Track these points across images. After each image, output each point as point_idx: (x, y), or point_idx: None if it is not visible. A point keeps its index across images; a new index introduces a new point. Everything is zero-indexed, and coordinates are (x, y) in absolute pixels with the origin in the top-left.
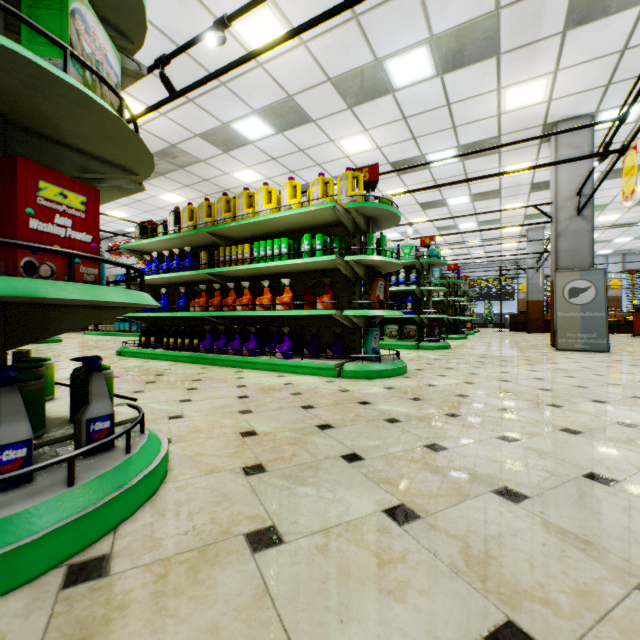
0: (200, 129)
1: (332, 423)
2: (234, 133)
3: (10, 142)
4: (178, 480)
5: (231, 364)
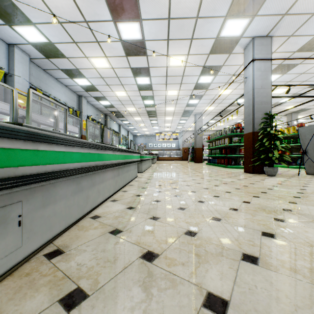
0: None
1: None
2: (280, 102)
3: (239, 146)
4: None
5: None
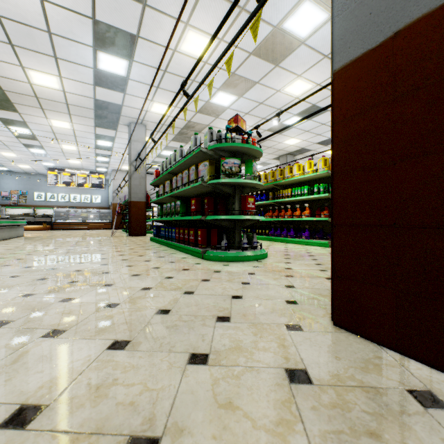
0: (267, 128)
1: (314, 255)
2: (284, 125)
3: (241, 189)
4: (270, 258)
5: (282, 241)
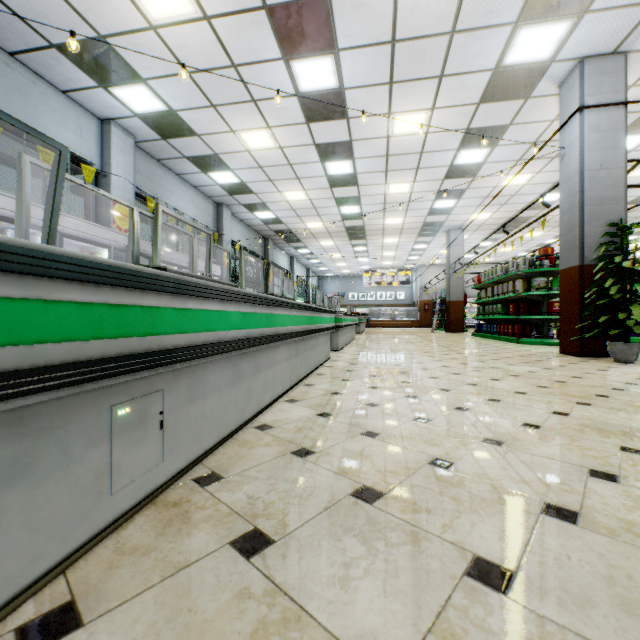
0: None
1: None
2: None
3: (549, 297)
4: None
5: None
